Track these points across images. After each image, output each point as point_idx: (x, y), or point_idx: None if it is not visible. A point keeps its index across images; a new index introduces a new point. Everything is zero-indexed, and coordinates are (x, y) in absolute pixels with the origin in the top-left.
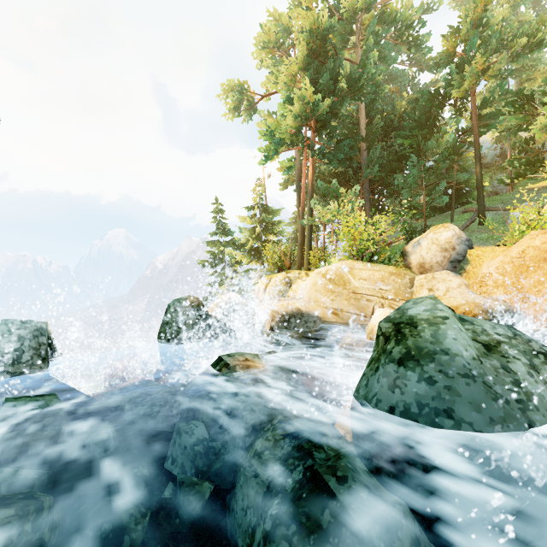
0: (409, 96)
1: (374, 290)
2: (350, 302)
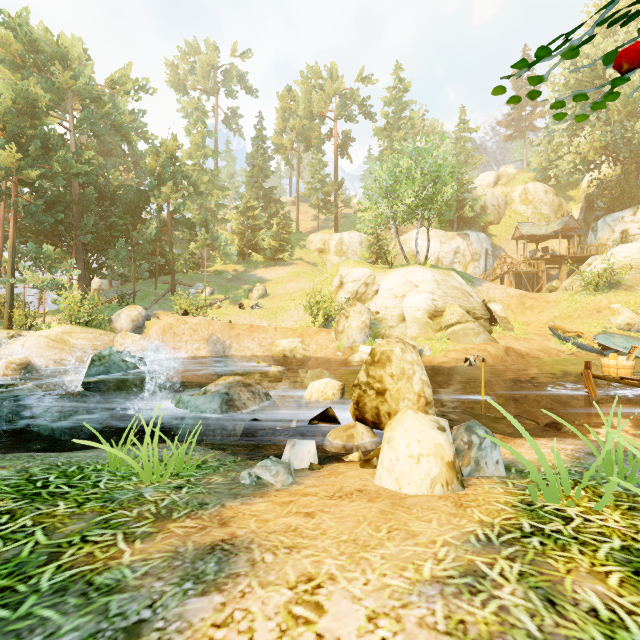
0: (123, 179)
1: (90, 345)
2: (71, 354)
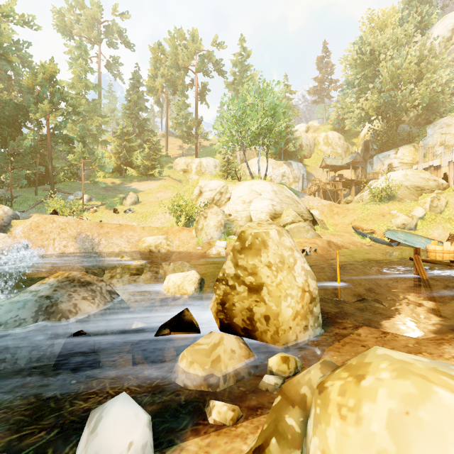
0: (1, 94)
1: None
2: None
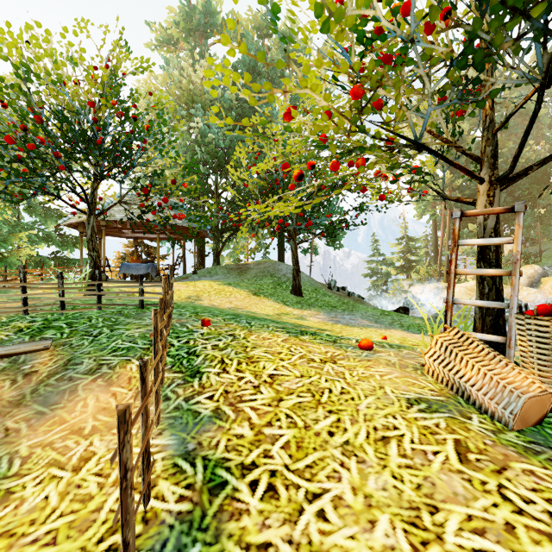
0: (529, 154)
1: None
2: None
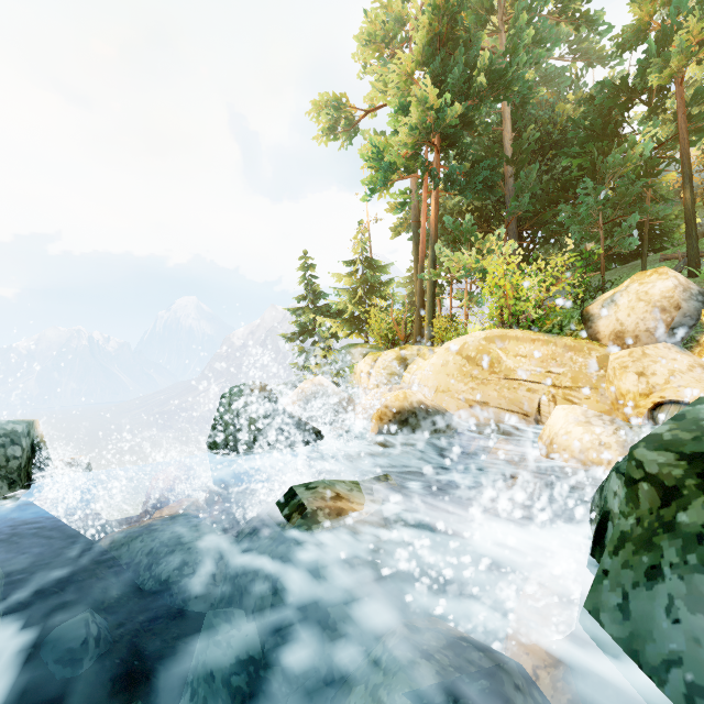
0: (577, 95)
1: (540, 374)
2: (502, 393)
